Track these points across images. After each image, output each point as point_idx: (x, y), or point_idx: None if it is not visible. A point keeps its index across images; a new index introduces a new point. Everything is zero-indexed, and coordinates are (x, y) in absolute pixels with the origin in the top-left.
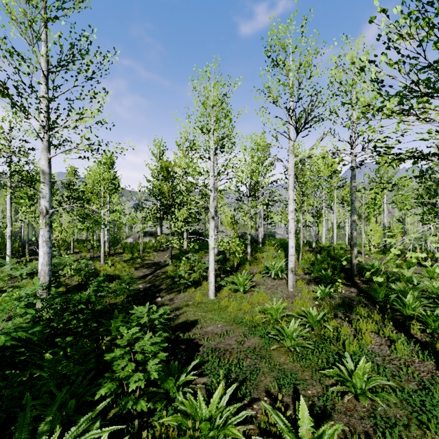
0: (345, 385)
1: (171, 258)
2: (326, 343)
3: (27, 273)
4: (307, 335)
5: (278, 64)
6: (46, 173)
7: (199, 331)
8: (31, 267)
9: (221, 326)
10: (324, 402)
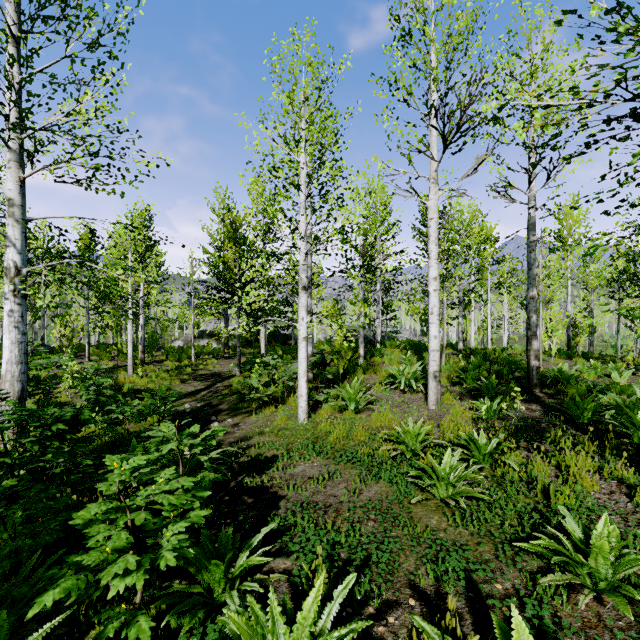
0: (568, 572)
1: (238, 365)
2: (512, 492)
3: None
4: (478, 476)
5: (411, 37)
6: (15, 205)
7: (281, 474)
8: None
9: (318, 464)
10: (534, 609)
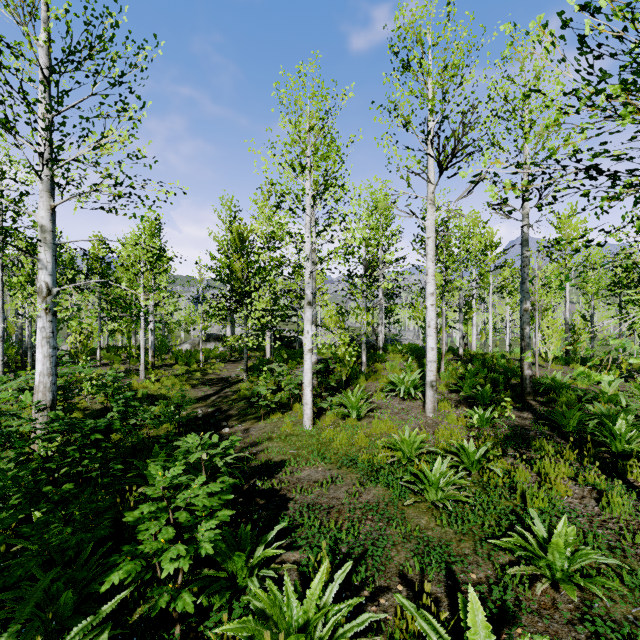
0: (533, 565)
1: (246, 370)
2: (494, 496)
3: (17, 388)
4: (463, 481)
5: (410, 66)
6: (47, 231)
7: (289, 478)
8: (24, 378)
9: (322, 469)
10: (501, 594)
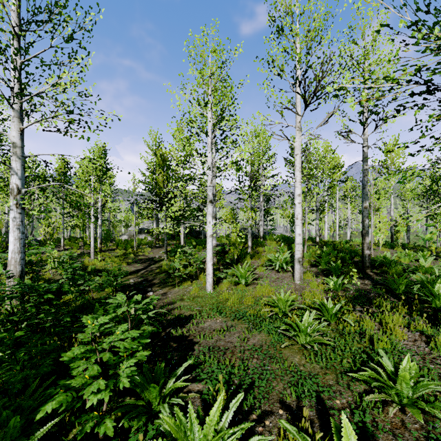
0: (383, 392)
1: (166, 252)
2: (349, 340)
3: None
4: (326, 329)
5: (283, 31)
6: (17, 147)
7: (195, 327)
8: (1, 255)
9: (220, 321)
10: (360, 417)
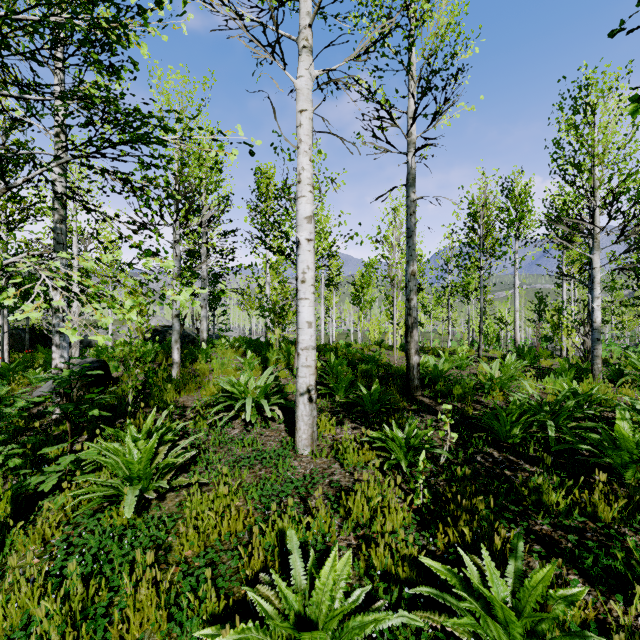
0: None
1: None
2: None
3: None
4: None
5: None
6: None
7: None
8: None
9: None
10: None
